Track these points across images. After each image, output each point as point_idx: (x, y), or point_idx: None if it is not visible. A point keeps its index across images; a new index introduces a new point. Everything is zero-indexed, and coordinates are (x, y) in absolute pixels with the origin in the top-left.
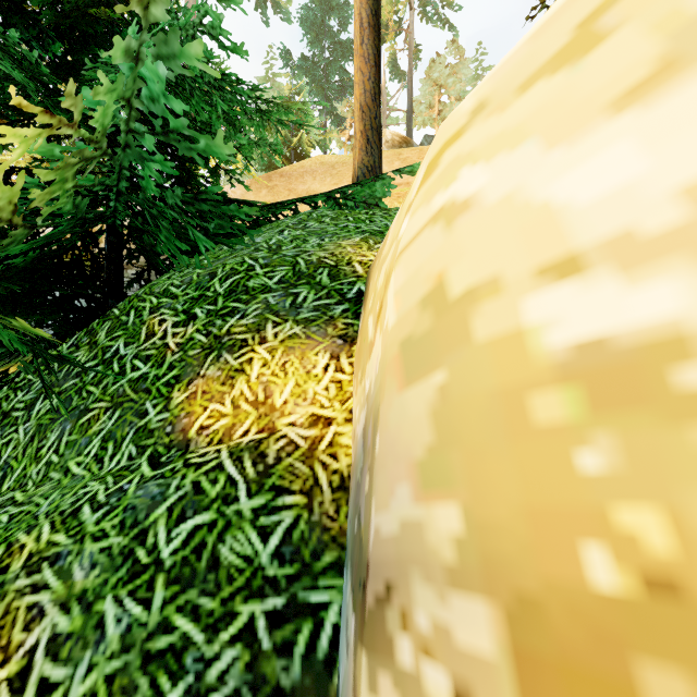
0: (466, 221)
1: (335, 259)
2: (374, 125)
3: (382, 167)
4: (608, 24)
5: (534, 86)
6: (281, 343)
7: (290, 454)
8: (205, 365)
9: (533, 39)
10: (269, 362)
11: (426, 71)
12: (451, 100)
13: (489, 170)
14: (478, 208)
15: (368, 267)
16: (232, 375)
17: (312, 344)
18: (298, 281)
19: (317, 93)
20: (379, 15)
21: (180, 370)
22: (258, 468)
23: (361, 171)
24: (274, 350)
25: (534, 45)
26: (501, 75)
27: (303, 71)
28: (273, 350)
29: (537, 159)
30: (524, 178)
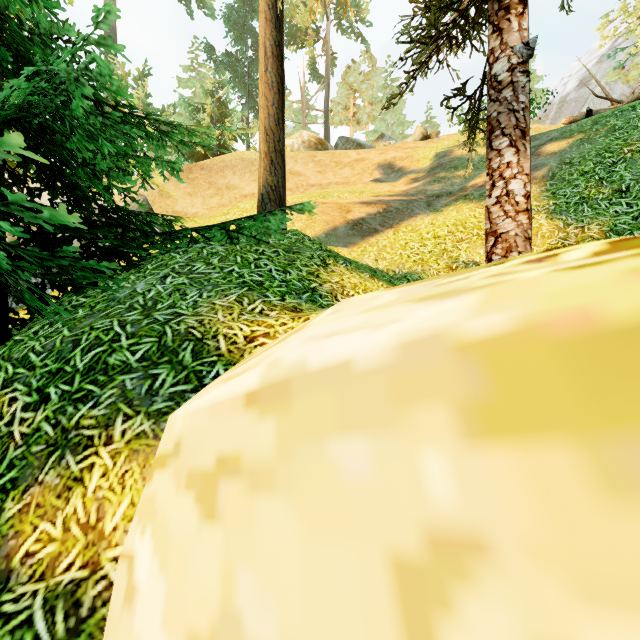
0: (124, 625)
1: (203, 330)
2: (277, 148)
3: (298, 167)
4: (220, 500)
5: (189, 494)
6: (127, 445)
7: (105, 603)
8: (45, 468)
9: (210, 413)
10: (109, 471)
11: (342, 75)
12: (365, 103)
13: (149, 570)
14: (131, 620)
15: (231, 343)
16: (70, 485)
17: (157, 446)
18: (161, 358)
19: (240, 88)
20: (282, 46)
21: (19, 472)
22: (69, 623)
23: (265, 189)
24: (118, 454)
25: (208, 424)
26: (193, 426)
27: (226, 66)
28: (117, 454)
29: (157, 624)
30: (147, 637)
